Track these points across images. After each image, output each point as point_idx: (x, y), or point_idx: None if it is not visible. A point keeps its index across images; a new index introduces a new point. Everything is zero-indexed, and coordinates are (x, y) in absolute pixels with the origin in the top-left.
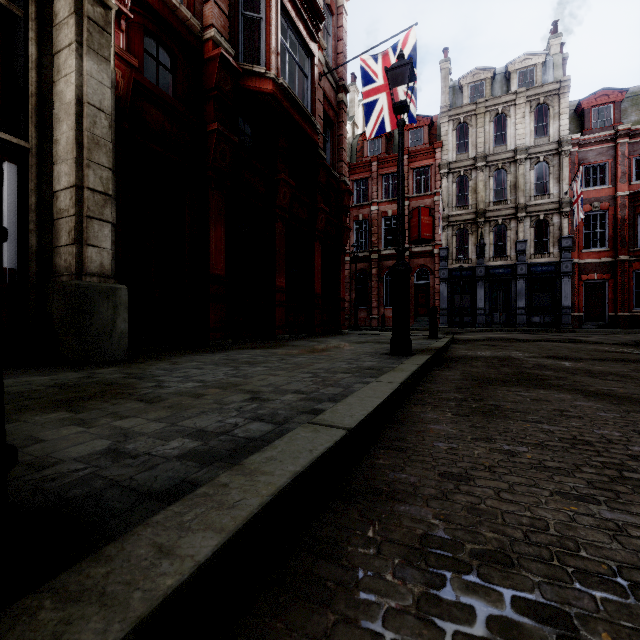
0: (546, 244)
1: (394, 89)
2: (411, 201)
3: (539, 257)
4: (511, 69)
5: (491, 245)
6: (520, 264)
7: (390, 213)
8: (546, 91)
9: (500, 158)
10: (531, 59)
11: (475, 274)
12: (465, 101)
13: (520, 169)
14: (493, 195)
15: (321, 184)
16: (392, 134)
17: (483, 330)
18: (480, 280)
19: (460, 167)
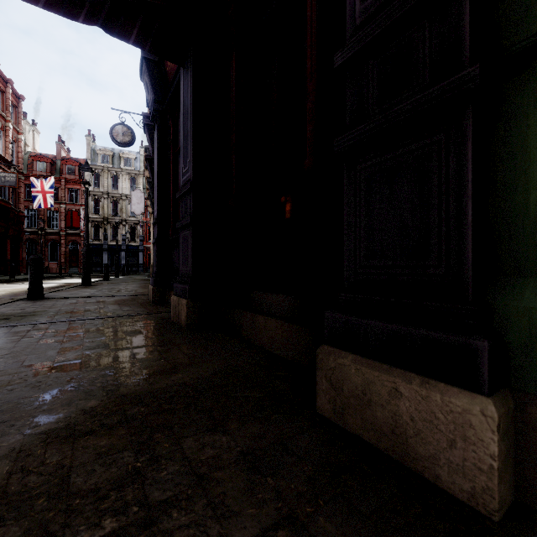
0: (135, 237)
1: (46, 194)
2: (67, 205)
3: (132, 242)
4: (121, 156)
5: (111, 234)
6: (123, 245)
7: (53, 209)
8: (134, 173)
9: (115, 196)
10: (130, 155)
11: (103, 247)
12: (99, 161)
13: (124, 203)
14: (112, 211)
15: (11, 218)
16: (55, 161)
17: (101, 274)
18: (105, 250)
19: (96, 194)
